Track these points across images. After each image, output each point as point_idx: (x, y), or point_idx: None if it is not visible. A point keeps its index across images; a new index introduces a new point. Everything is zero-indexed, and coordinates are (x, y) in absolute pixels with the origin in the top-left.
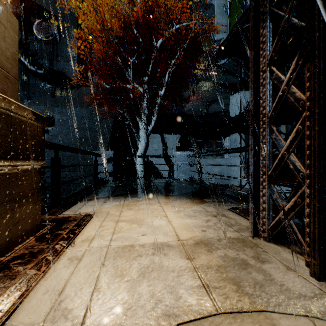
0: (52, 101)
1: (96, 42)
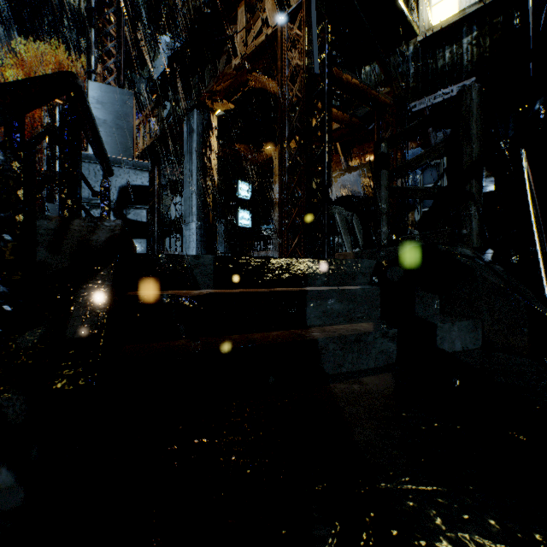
0: None
1: None
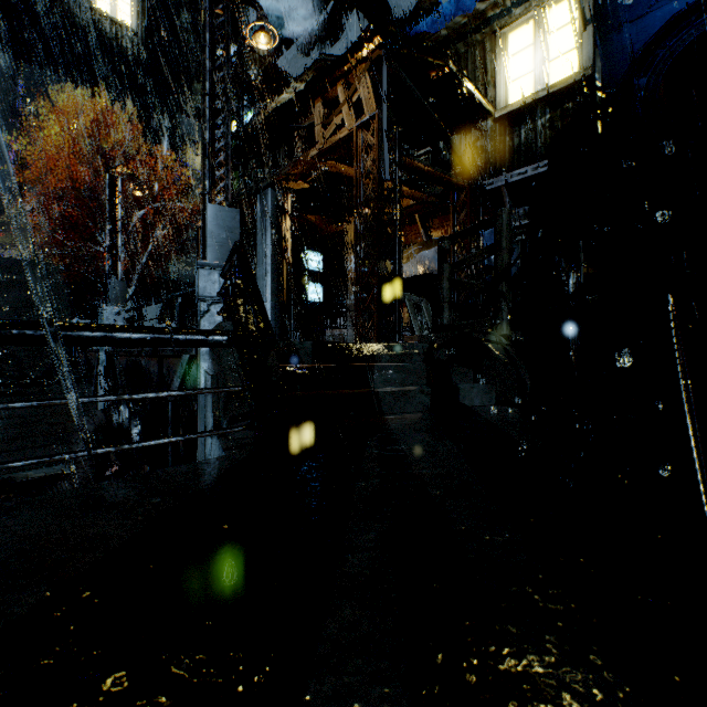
0: None
1: None
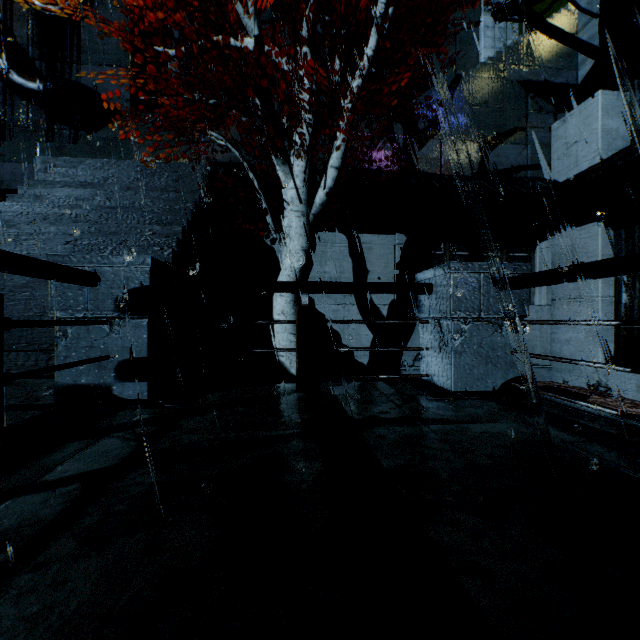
0: (50, 150)
1: (176, 10)
